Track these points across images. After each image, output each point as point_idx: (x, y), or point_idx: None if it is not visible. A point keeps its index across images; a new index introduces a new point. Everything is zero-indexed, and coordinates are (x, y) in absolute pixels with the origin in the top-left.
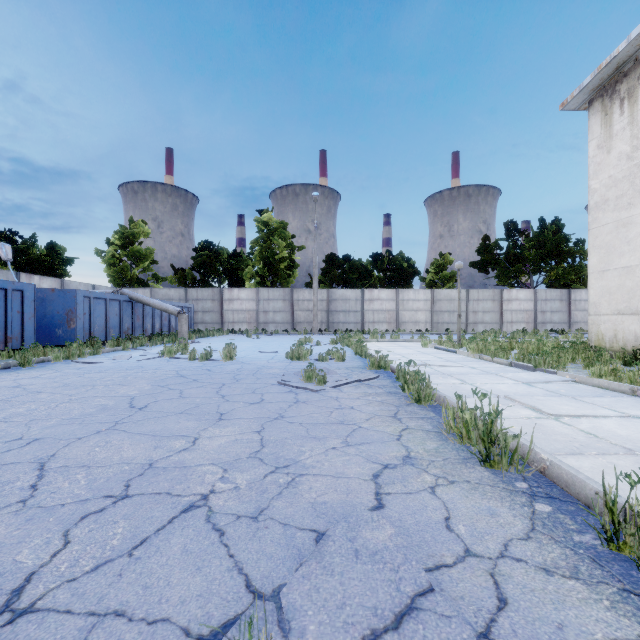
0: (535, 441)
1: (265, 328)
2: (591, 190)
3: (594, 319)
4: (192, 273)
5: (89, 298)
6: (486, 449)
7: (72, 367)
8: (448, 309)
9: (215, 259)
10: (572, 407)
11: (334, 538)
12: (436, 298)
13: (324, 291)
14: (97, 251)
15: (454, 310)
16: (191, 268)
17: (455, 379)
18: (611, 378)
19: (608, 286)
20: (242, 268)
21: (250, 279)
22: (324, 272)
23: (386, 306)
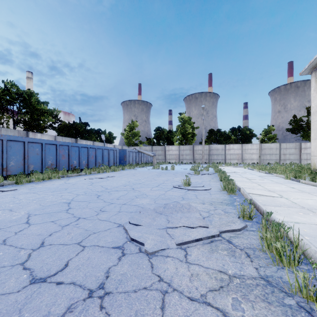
0: (236, 181)
1: (182, 161)
2: (312, 107)
3: (312, 158)
4: (153, 140)
5: (129, 151)
6: (221, 179)
7: (134, 170)
8: (269, 153)
9: (162, 134)
10: (258, 179)
11: (194, 182)
12: (262, 148)
13: (207, 146)
14: (121, 133)
15: (272, 153)
16: (153, 138)
17: (238, 175)
18: (283, 174)
19: (316, 145)
20: (172, 137)
21: (175, 141)
22: (207, 137)
23: (236, 152)
